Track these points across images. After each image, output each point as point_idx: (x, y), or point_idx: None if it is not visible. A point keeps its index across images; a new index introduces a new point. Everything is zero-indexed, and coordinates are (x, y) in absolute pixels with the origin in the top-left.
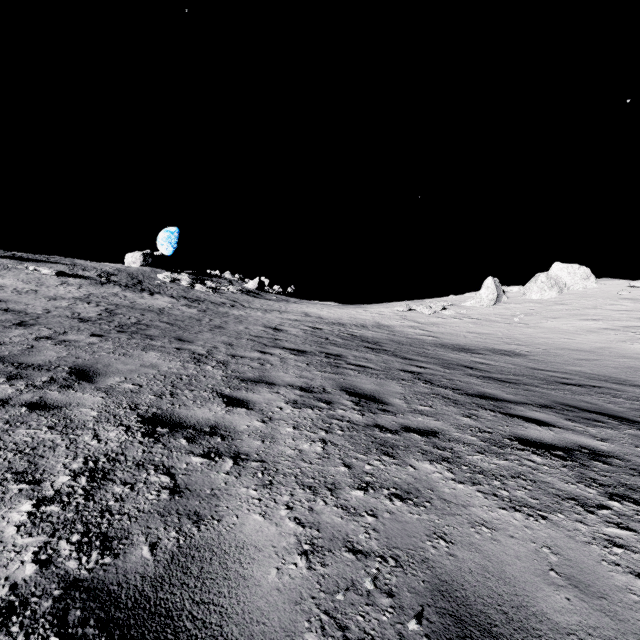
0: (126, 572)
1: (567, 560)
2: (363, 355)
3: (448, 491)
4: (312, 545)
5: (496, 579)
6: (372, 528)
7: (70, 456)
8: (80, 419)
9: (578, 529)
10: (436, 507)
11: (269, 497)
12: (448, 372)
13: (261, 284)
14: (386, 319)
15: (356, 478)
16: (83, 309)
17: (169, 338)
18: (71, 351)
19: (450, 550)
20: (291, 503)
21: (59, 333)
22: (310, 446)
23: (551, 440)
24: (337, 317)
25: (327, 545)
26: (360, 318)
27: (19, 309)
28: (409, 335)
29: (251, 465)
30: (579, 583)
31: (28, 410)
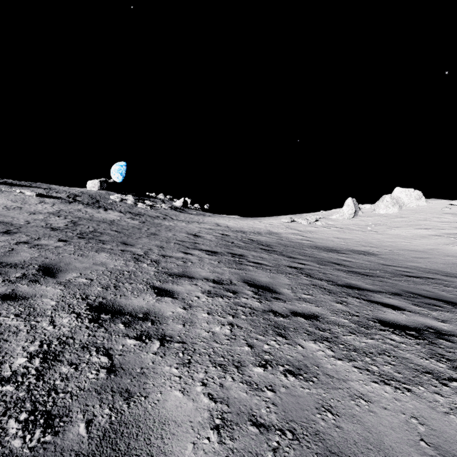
0: (63, 450)
1: (433, 430)
2: (259, 255)
3: (330, 367)
4: (222, 419)
5: (377, 450)
6: (272, 402)
7: (29, 340)
8: (41, 308)
9: (437, 400)
10: (322, 382)
11: (188, 374)
12: (322, 267)
13: (185, 203)
14: (275, 228)
15: (257, 356)
16: (54, 221)
17: (116, 242)
18: (42, 253)
19: (336, 422)
20: (205, 380)
21: (34, 239)
22: (221, 329)
23: (404, 322)
24: (240, 226)
25: (235, 419)
26: (256, 227)
27: (7, 221)
28: (292, 240)
29: (174, 346)
30: (446, 453)
31: (1, 301)
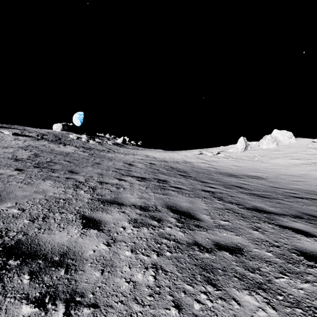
0: None
1: None
2: (179, 180)
3: None
4: None
5: None
6: None
7: None
8: None
9: None
10: None
11: None
12: (229, 191)
13: (124, 140)
14: (189, 158)
15: None
16: (20, 153)
17: (65, 171)
18: None
19: None
20: None
21: None
22: (143, 275)
23: None
24: (163, 157)
25: None
26: (175, 158)
27: None
28: (202, 167)
29: (82, 314)
30: None
31: None
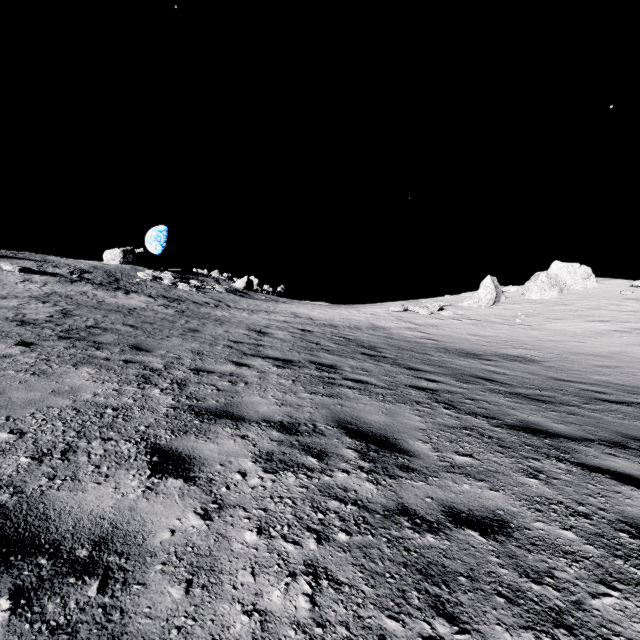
0: None
1: None
2: (361, 365)
3: None
4: None
5: None
6: None
7: None
8: None
9: None
10: None
11: None
12: (466, 387)
13: (249, 283)
14: (381, 320)
15: None
16: (33, 310)
17: (123, 346)
18: None
19: None
20: None
21: None
22: (285, 595)
23: None
24: (329, 318)
25: None
26: (353, 319)
27: None
28: (407, 338)
29: None
30: None
31: None
